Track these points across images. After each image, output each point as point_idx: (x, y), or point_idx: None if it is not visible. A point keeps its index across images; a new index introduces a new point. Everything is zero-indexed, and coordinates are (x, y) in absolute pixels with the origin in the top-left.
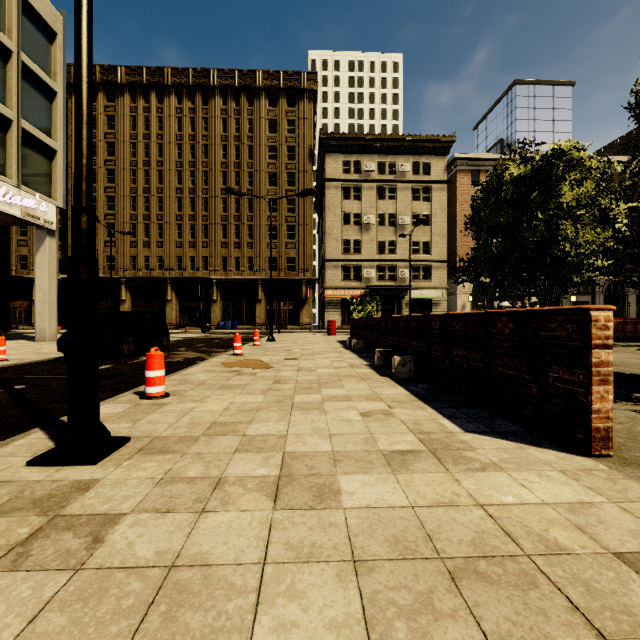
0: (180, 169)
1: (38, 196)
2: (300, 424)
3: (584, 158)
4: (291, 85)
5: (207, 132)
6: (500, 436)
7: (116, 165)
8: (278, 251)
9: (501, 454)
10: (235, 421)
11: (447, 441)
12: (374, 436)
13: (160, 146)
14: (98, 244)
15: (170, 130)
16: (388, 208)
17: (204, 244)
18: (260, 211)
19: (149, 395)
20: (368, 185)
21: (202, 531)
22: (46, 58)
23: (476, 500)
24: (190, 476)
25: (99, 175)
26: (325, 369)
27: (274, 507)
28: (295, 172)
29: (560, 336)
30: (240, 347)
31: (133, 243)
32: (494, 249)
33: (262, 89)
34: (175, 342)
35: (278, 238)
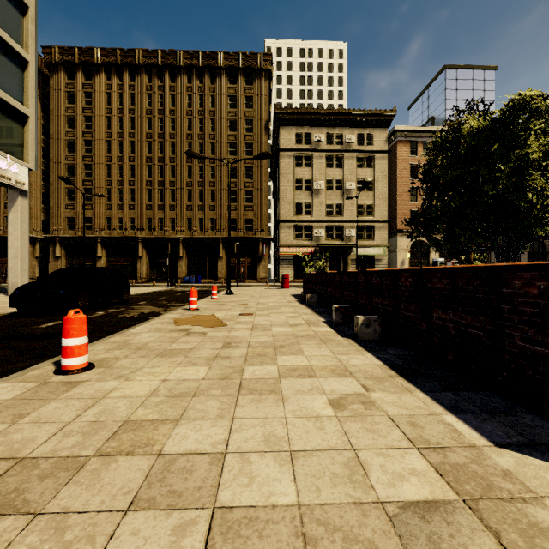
0: (150, 140)
1: (9, 158)
2: (248, 426)
3: None
4: (249, 65)
5: (174, 107)
6: None
7: (93, 136)
8: (237, 213)
9: None
10: (157, 419)
11: (481, 472)
12: (360, 457)
13: (132, 119)
14: (77, 207)
15: (141, 105)
16: (335, 175)
17: (171, 207)
18: (221, 177)
19: (65, 368)
20: (318, 154)
21: None
22: (18, 29)
23: None
24: None
25: (78, 145)
26: (280, 327)
27: None
28: (252, 143)
29: None
30: (196, 302)
31: (108, 206)
32: (452, 203)
33: (223, 69)
34: (139, 295)
35: (237, 201)
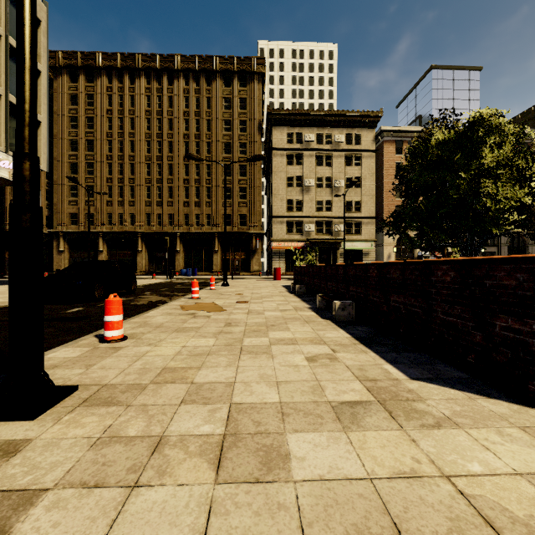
0: (149, 140)
1: None
2: (248, 370)
3: (503, 124)
4: (243, 68)
5: (172, 108)
6: (446, 384)
7: (95, 136)
8: (232, 209)
9: (452, 406)
10: (185, 366)
11: (394, 390)
12: (321, 384)
13: (132, 120)
14: (79, 203)
15: (140, 107)
16: (325, 173)
17: (169, 203)
18: (217, 175)
19: (107, 338)
20: (308, 153)
21: (129, 517)
22: None
23: (440, 469)
24: (130, 435)
25: (80, 145)
26: (272, 312)
27: (216, 479)
28: (246, 142)
29: (509, 285)
30: (197, 291)
31: (109, 202)
32: (421, 205)
33: (218, 72)
34: (143, 287)
35: (232, 198)
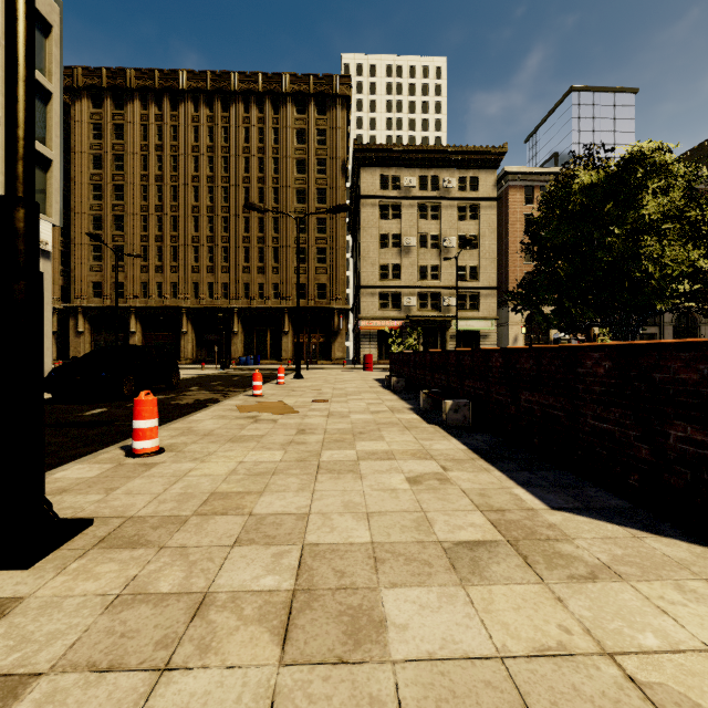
0: (197, 184)
1: None
2: (328, 496)
3: (670, 161)
4: (322, 90)
5: (227, 143)
6: (600, 516)
7: (125, 180)
8: (307, 277)
9: (611, 548)
10: (242, 491)
11: (530, 525)
12: (428, 516)
13: (174, 159)
14: (105, 269)
15: (185, 141)
16: (431, 228)
17: (224, 269)
18: (287, 232)
19: (137, 451)
20: (408, 202)
21: None
22: (40, 54)
23: (599, 643)
24: (161, 591)
25: (106, 191)
26: (360, 414)
27: (281, 659)
28: (326, 188)
29: (688, 380)
30: (260, 387)
31: (144, 268)
32: (560, 271)
33: (289, 95)
34: (188, 380)
35: (307, 262)
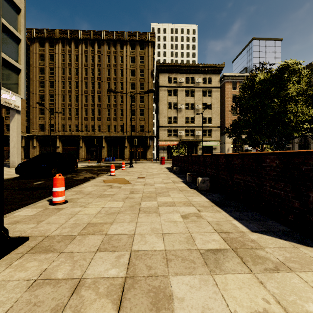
0: (86, 81)
1: (11, 93)
2: (143, 225)
3: (300, 68)
4: (142, 39)
5: (100, 62)
6: (276, 235)
7: (54, 79)
8: (135, 122)
9: (283, 253)
10: (102, 222)
11: (242, 240)
12: (192, 235)
13: (76, 69)
14: (45, 118)
15: (81, 61)
16: (190, 100)
17: (98, 118)
18: (126, 102)
19: (54, 202)
20: (180, 89)
21: None
22: (15, 22)
23: (285, 309)
24: (58, 277)
25: (46, 84)
26: (159, 184)
27: None
28: (144, 82)
29: None
30: (114, 171)
31: (63, 118)
32: (250, 119)
33: (127, 41)
34: (82, 168)
35: (135, 115)
